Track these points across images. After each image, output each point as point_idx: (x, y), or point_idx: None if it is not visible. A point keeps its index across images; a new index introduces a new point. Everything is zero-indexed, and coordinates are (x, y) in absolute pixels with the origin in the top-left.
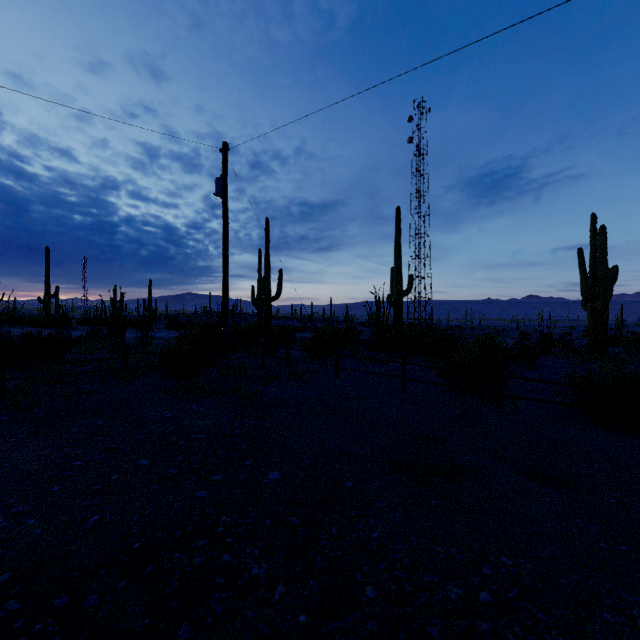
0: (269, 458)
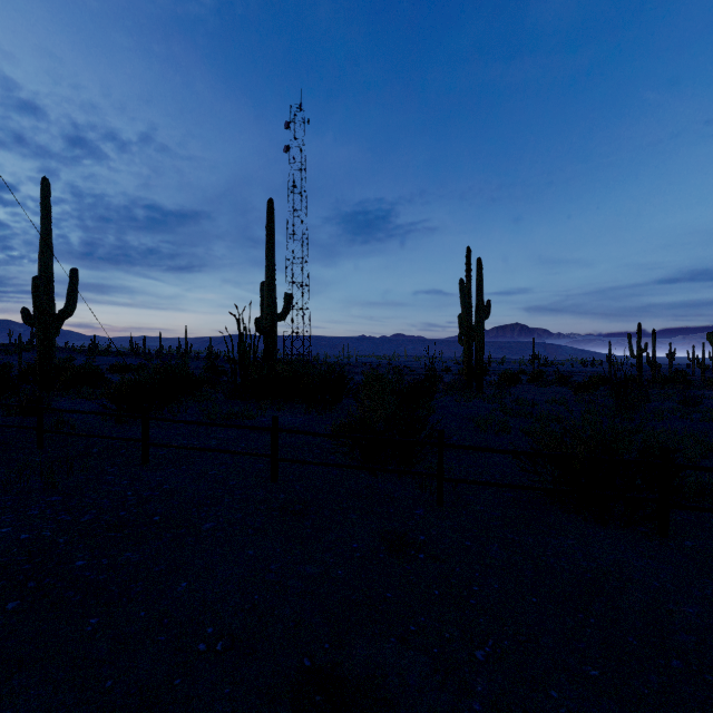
0: None
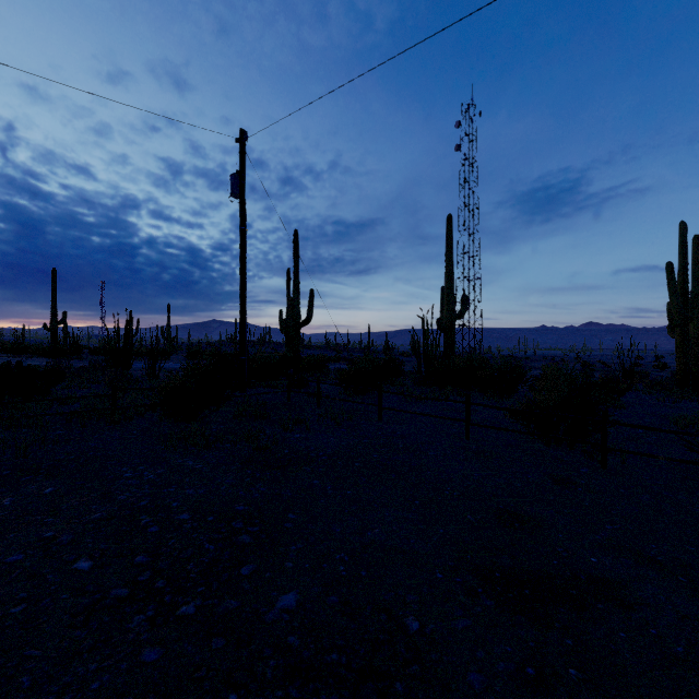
0: (281, 561)
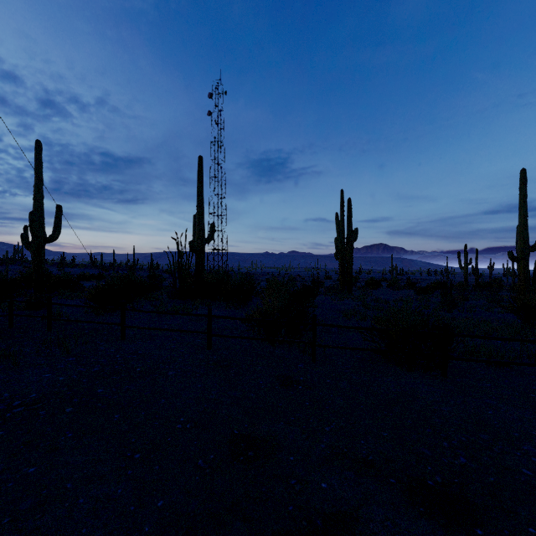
0: None
